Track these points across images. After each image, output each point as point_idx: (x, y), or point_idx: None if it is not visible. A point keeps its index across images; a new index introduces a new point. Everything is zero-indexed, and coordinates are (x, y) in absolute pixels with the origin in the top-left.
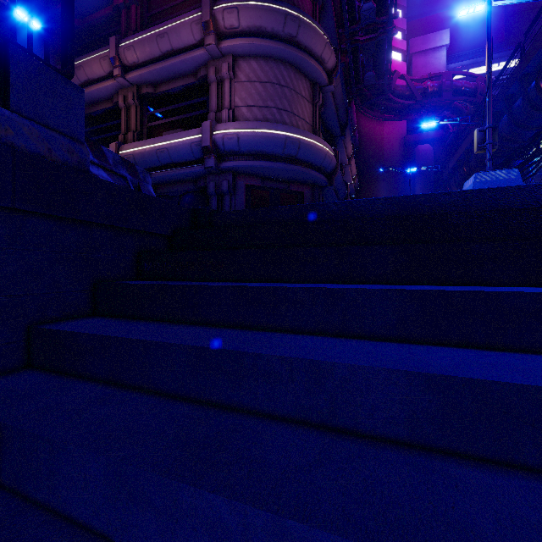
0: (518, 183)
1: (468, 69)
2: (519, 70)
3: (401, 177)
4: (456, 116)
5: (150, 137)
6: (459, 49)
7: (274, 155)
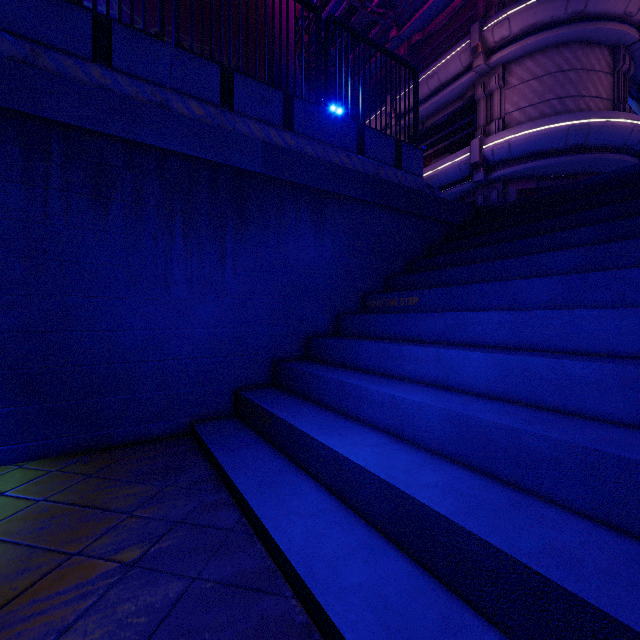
0: None
1: None
2: None
3: None
4: None
5: None
6: None
7: (553, 150)
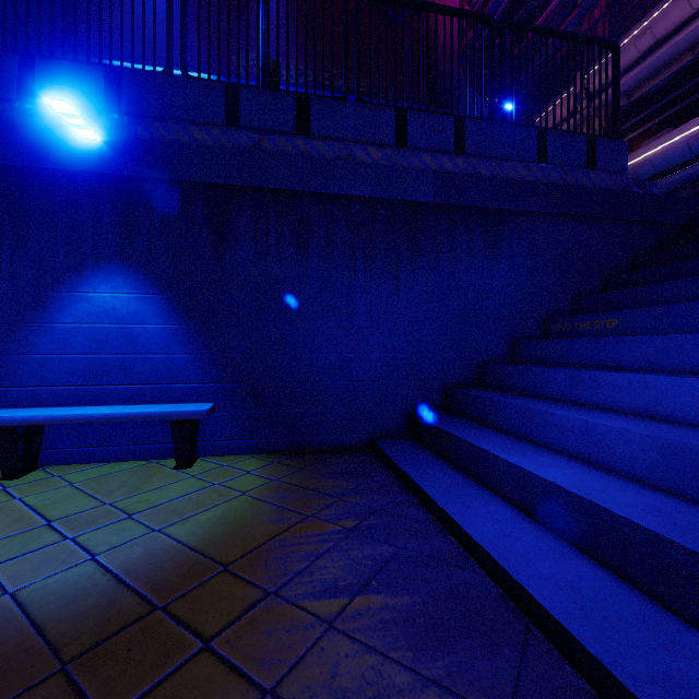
0: None
1: None
2: None
3: None
4: None
5: None
6: None
7: None
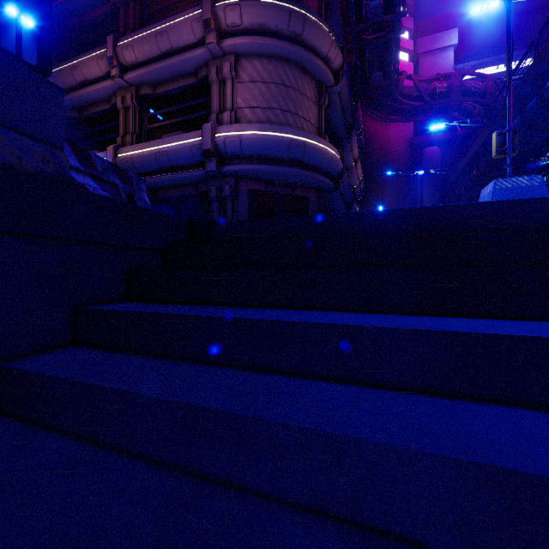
0: (542, 190)
1: (477, 69)
2: (533, 70)
3: (408, 180)
4: (464, 117)
5: (149, 140)
6: (467, 49)
7: (278, 158)
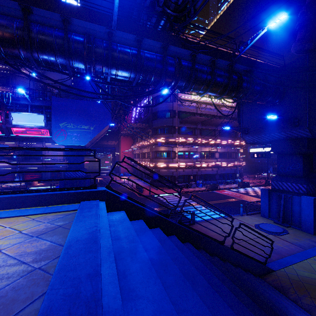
0: None
1: None
2: None
3: None
4: None
5: None
6: None
7: None
